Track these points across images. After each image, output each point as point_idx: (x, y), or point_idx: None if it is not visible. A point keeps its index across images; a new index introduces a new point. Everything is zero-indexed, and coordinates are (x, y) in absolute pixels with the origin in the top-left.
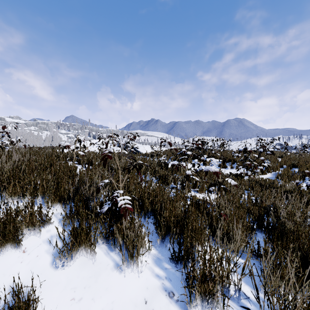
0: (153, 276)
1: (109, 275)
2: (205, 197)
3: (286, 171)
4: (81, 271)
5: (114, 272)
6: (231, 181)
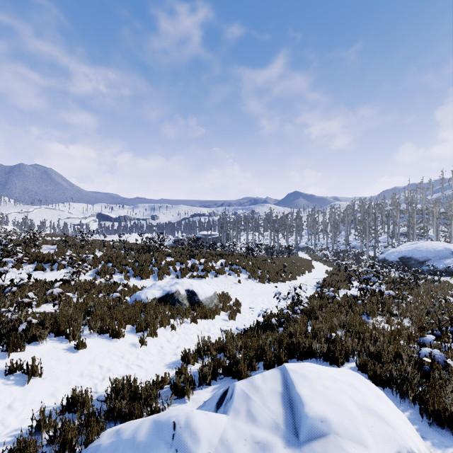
0: (52, 343)
1: (34, 350)
2: (44, 309)
3: (103, 267)
4: (20, 354)
5: (35, 348)
6: (70, 294)
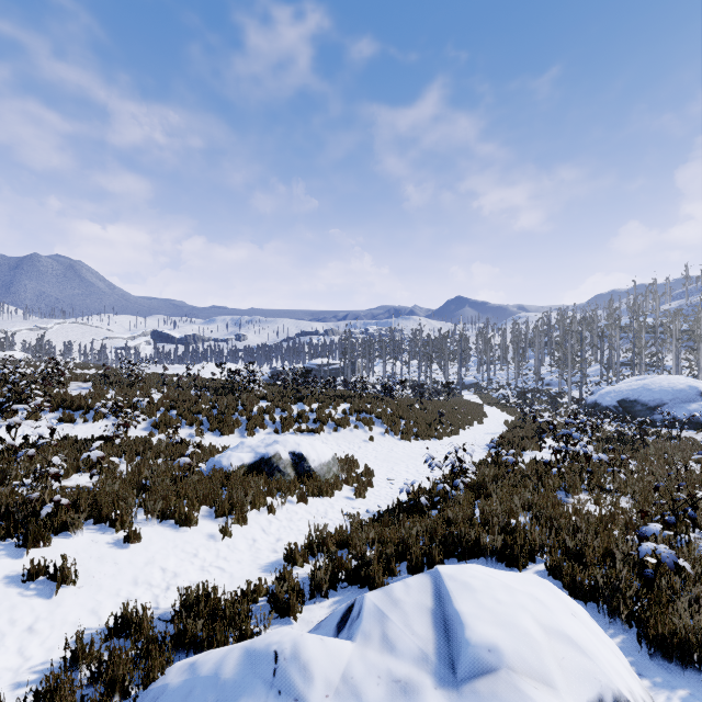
0: (90, 534)
1: (64, 544)
2: (76, 482)
3: (163, 416)
4: (43, 551)
5: (66, 542)
6: (115, 459)
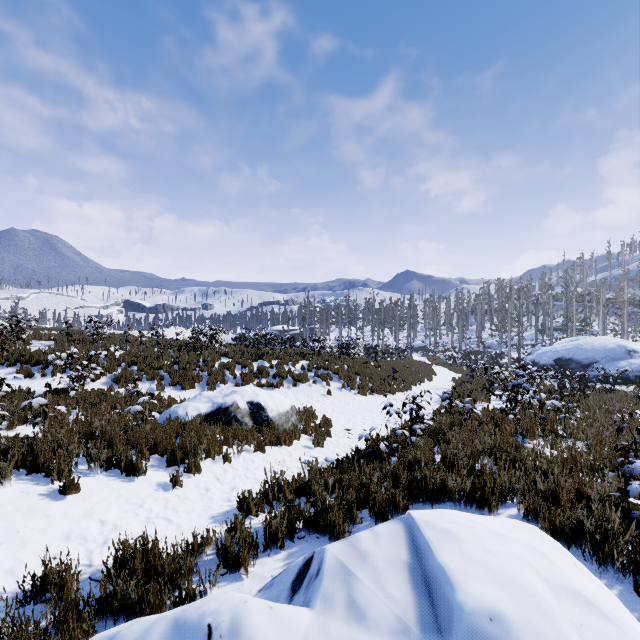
0: (20, 484)
1: None
2: (20, 433)
3: (124, 371)
4: None
5: None
6: (61, 407)
